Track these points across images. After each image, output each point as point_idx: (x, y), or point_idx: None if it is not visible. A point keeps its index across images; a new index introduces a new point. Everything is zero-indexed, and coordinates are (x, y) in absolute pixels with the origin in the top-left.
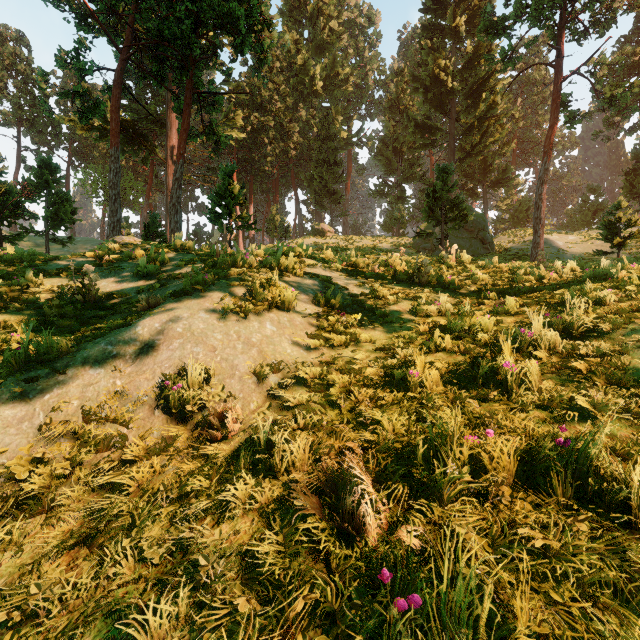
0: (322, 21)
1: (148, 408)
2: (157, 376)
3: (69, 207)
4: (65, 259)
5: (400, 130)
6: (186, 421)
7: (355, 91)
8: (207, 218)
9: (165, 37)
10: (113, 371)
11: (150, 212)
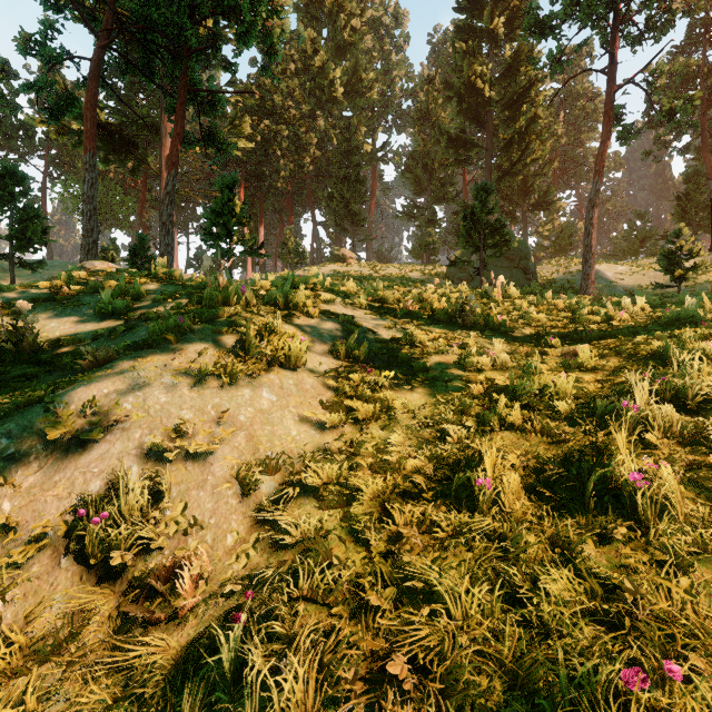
0: (343, 18)
1: (50, 554)
2: (76, 491)
3: (39, 225)
4: (11, 290)
5: (431, 144)
6: (115, 575)
7: (380, 99)
8: (201, 240)
9: (154, 22)
10: (1, 485)
11: (137, 232)
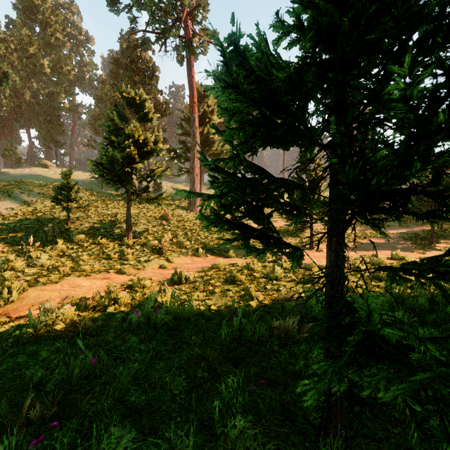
0: (50, 30)
1: None
2: None
3: None
4: None
5: None
6: None
7: (76, 80)
8: None
9: None
10: None
11: None
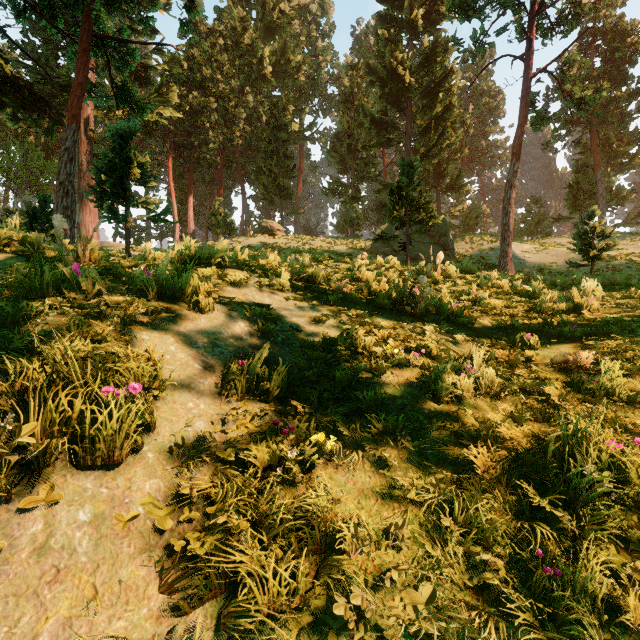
0: (272, 1)
1: None
2: None
3: None
4: None
5: (355, 126)
6: None
7: (307, 82)
8: (90, 200)
9: None
10: None
11: (38, 194)
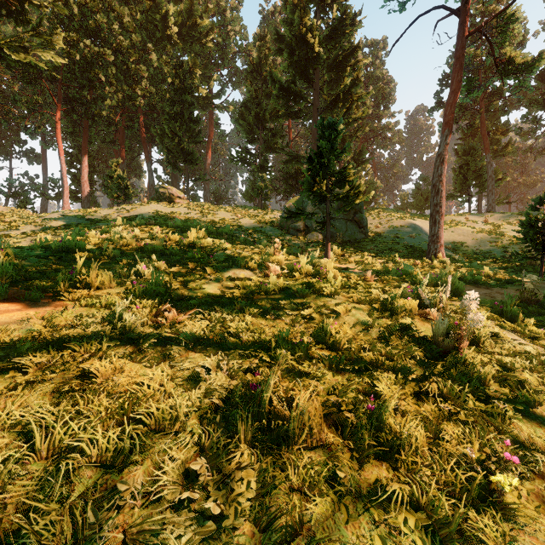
0: None
1: None
2: None
3: None
4: None
5: (263, 96)
6: None
7: (216, 49)
8: None
9: None
10: None
11: None
